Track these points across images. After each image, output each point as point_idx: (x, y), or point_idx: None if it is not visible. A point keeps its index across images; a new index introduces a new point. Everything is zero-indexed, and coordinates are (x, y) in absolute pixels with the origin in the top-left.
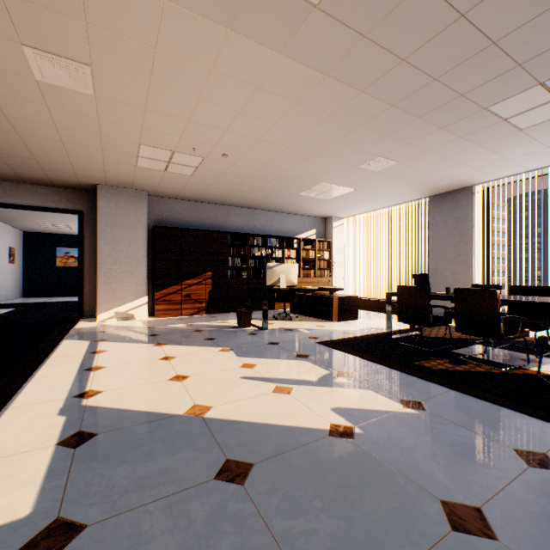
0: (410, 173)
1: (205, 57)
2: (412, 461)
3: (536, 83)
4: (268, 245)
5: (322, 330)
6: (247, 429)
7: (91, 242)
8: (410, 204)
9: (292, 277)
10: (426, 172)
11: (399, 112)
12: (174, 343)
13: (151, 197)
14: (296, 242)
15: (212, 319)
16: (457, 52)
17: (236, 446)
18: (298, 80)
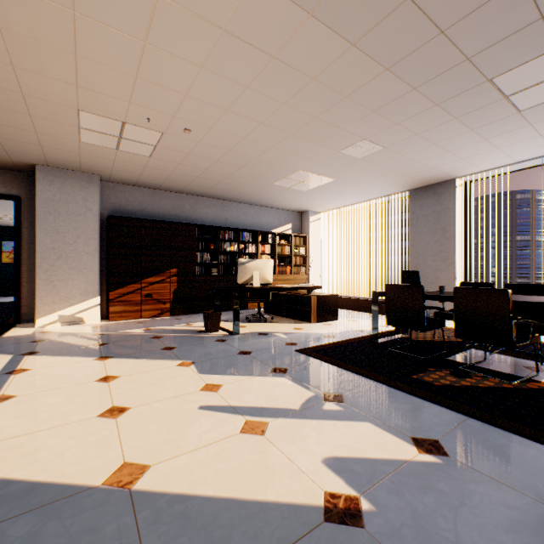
0: (394, 161)
1: None
2: None
3: None
4: (241, 239)
5: (301, 334)
6: (196, 514)
7: (31, 234)
8: (389, 198)
9: (267, 274)
10: (411, 161)
11: (393, 79)
12: (123, 355)
13: (106, 182)
14: (271, 237)
15: (177, 321)
16: None
17: None
18: (275, 20)
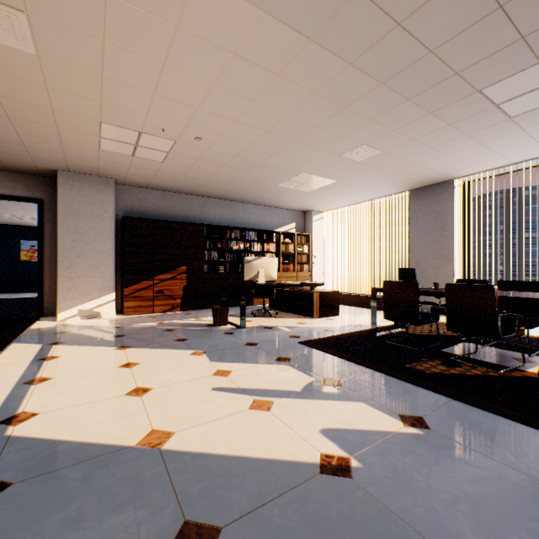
0: (393, 164)
1: (169, 7)
2: (429, 511)
3: (536, 62)
4: (246, 238)
5: (303, 328)
6: (215, 466)
7: (52, 234)
8: (390, 197)
9: (272, 271)
10: (410, 163)
11: (388, 91)
12: (141, 345)
13: (120, 185)
14: (276, 236)
15: (187, 316)
16: (459, 17)
17: (200, 497)
18: (279, 45)
